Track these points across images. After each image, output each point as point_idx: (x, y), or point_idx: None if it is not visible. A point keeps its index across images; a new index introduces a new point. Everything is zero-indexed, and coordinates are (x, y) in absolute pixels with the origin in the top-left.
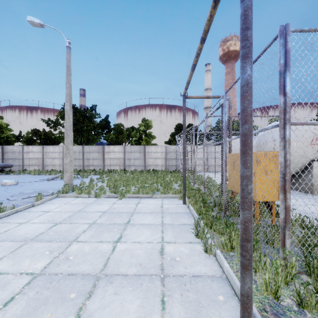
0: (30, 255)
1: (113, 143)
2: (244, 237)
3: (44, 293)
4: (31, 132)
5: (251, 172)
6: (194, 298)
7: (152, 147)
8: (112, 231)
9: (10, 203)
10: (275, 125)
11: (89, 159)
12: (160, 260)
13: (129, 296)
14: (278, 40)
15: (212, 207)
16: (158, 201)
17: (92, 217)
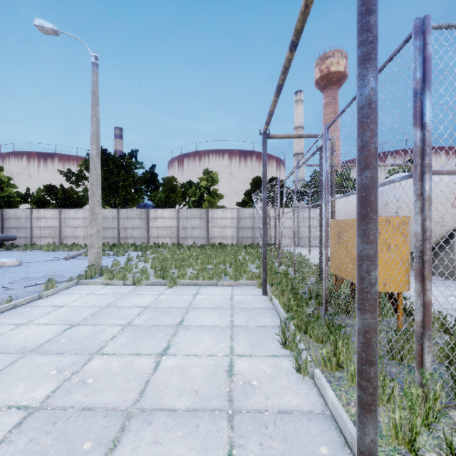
0: (27, 376)
1: (161, 205)
2: (364, 356)
3: (42, 442)
4: (43, 189)
5: (375, 249)
6: (281, 451)
7: (218, 211)
8: (155, 337)
9: (7, 293)
10: (407, 176)
11: (126, 228)
12: (228, 385)
13: (178, 447)
14: (413, 42)
15: (307, 300)
16: (226, 290)
17: (127, 315)
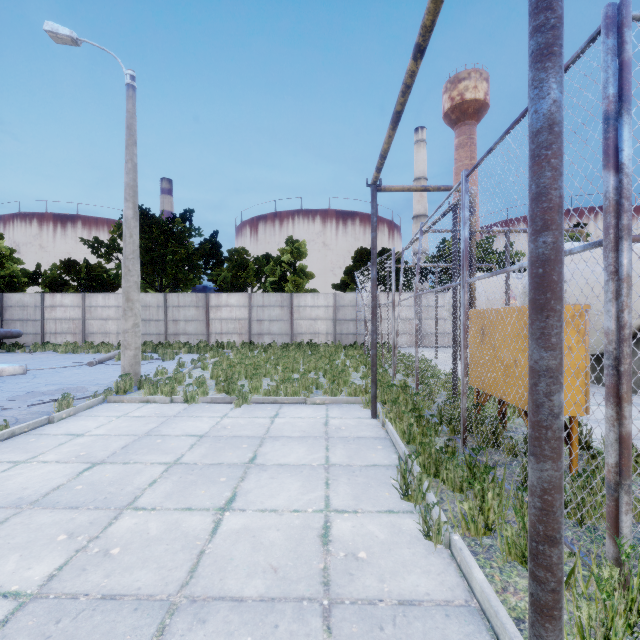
0: (22, 544)
1: (227, 288)
2: (542, 531)
3: None
4: (59, 265)
5: (560, 358)
6: None
7: (306, 297)
8: (214, 482)
9: (3, 415)
10: (592, 244)
11: (177, 320)
12: (322, 558)
13: None
14: (603, 41)
15: (436, 426)
16: (319, 411)
17: (174, 448)
